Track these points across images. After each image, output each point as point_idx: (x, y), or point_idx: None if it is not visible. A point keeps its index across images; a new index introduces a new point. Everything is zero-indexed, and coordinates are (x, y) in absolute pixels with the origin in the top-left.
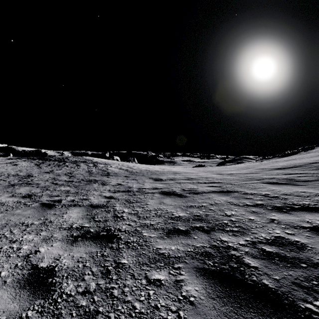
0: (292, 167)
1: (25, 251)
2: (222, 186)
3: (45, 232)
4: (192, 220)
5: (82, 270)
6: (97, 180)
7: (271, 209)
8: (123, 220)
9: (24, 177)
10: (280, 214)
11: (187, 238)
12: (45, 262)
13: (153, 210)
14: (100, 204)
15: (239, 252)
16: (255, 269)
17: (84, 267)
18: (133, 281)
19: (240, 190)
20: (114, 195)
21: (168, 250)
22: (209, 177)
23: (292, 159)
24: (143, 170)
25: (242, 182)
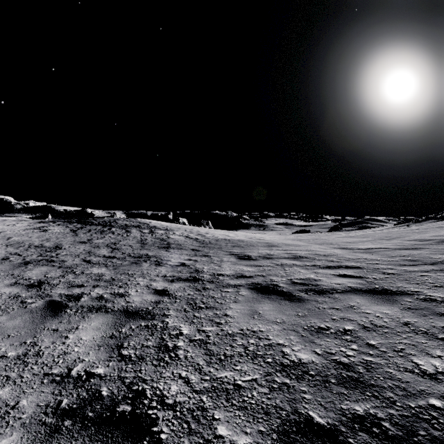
0: None
1: None
2: (366, 277)
3: (11, 386)
4: (335, 381)
5: None
6: (151, 256)
7: None
8: (175, 362)
9: (49, 250)
10: None
11: None
12: None
13: (238, 333)
14: (143, 309)
15: None
16: None
17: None
18: None
19: (411, 288)
20: (171, 288)
21: None
22: (330, 254)
23: None
24: (221, 240)
25: (402, 269)
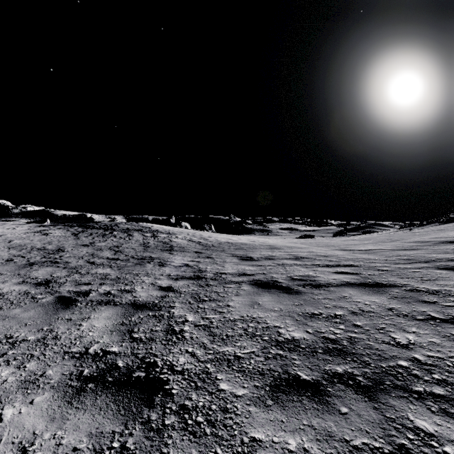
0: None
1: None
2: (361, 273)
3: (36, 361)
4: (322, 351)
5: None
6: (154, 258)
7: None
8: (182, 341)
9: (52, 252)
10: None
11: (323, 411)
12: None
13: (239, 319)
14: (149, 302)
15: None
16: None
17: None
18: None
19: (401, 282)
20: (175, 285)
21: (280, 451)
22: (331, 255)
23: None
24: (224, 243)
25: (397, 266)
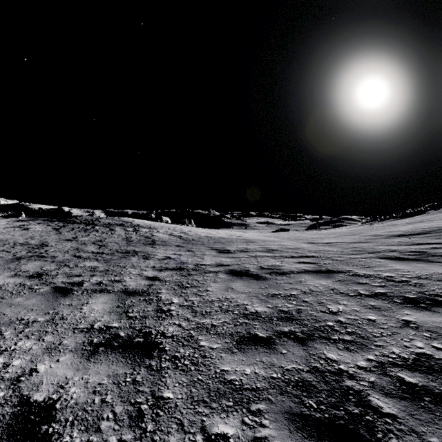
0: (419, 233)
1: (14, 371)
2: (319, 263)
3: (51, 335)
4: (276, 319)
5: (98, 411)
6: (138, 252)
7: (401, 302)
8: (170, 317)
9: (36, 247)
10: (418, 311)
11: (271, 353)
12: (42, 391)
13: (216, 300)
14: (139, 289)
15: (360, 383)
16: (393, 421)
17: (102, 404)
18: (180, 436)
19: (347, 269)
20: (160, 275)
21: (239, 375)
22: (298, 247)
23: (417, 221)
24: (203, 237)
25: (349, 256)
